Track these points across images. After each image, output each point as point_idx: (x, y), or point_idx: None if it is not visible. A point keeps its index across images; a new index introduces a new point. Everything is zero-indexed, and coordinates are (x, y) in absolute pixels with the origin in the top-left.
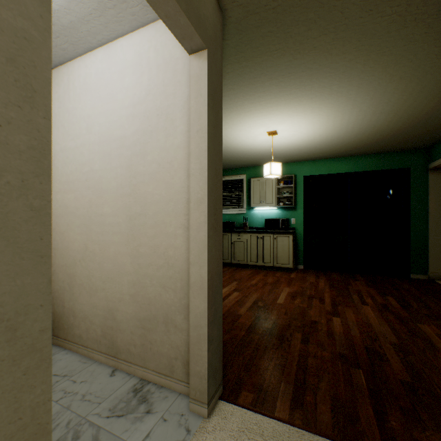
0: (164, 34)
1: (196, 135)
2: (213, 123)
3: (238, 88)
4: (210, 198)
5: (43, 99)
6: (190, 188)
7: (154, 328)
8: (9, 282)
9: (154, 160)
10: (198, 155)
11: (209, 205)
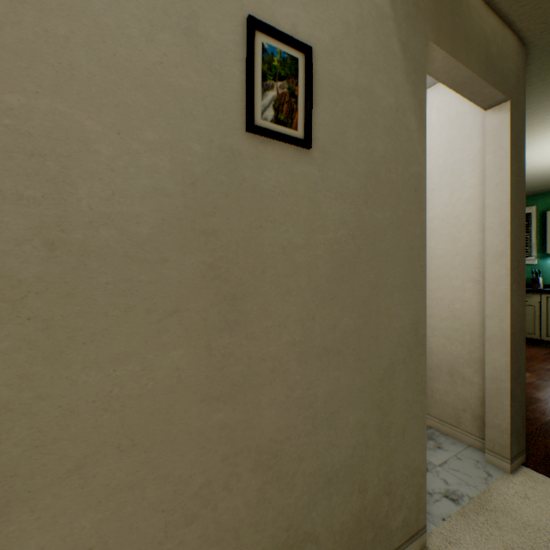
0: (448, 93)
1: (494, 189)
2: (515, 172)
3: (537, 105)
4: (512, 250)
5: (423, 205)
6: (486, 242)
7: (435, 377)
8: (414, 305)
9: (436, 216)
10: (496, 208)
11: (511, 258)
